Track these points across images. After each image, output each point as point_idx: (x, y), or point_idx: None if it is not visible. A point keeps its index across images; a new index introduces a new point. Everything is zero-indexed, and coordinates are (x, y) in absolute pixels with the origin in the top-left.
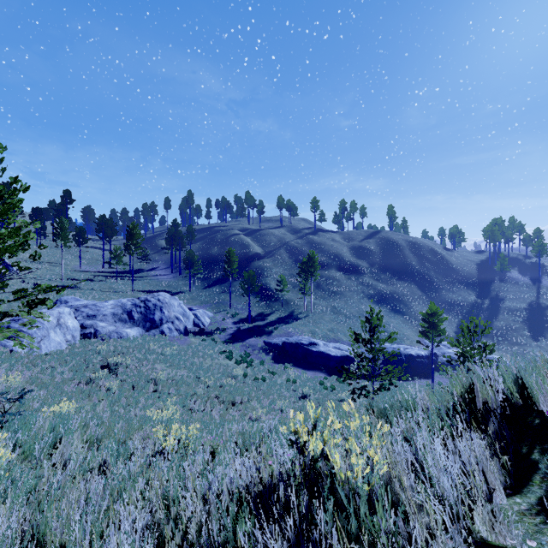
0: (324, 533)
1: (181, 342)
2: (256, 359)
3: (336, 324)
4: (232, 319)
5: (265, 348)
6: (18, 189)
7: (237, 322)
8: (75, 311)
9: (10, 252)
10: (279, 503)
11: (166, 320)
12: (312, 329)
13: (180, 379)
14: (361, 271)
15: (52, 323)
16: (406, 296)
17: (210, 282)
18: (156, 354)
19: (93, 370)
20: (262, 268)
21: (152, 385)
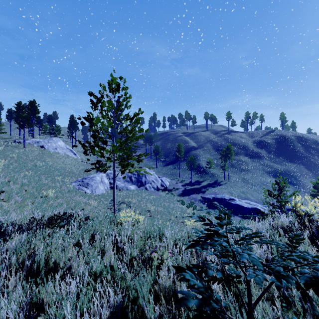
0: (315, 246)
1: (155, 194)
2: (197, 206)
3: (245, 189)
4: (181, 183)
5: (202, 200)
6: (138, 113)
7: (184, 185)
8: (106, 175)
9: (140, 138)
10: (295, 229)
11: (147, 182)
12: (230, 191)
13: (161, 212)
14: (262, 156)
15: (99, 180)
16: (295, 173)
17: (167, 162)
18: (146, 199)
19: (119, 204)
20: (196, 155)
21: (149, 213)
